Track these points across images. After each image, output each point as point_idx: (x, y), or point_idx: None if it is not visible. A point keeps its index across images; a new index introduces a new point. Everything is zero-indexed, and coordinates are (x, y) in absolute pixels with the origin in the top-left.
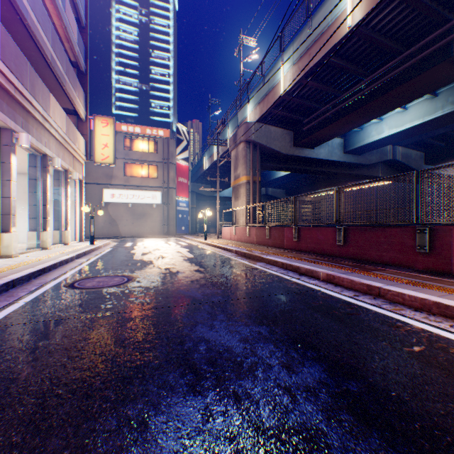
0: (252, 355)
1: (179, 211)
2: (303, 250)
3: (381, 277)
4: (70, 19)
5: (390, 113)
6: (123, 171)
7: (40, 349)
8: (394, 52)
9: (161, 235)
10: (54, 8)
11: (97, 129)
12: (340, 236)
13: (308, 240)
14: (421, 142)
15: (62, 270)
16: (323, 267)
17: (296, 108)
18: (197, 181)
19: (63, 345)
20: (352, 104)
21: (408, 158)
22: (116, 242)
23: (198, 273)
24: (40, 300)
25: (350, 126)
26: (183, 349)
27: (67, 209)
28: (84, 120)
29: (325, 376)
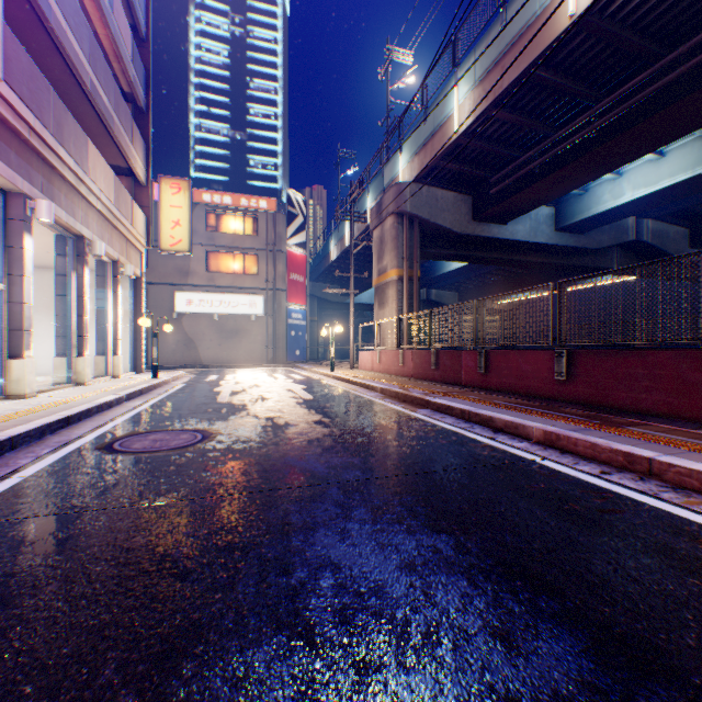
0: (427, 605)
1: (291, 326)
2: (495, 389)
3: (647, 439)
4: (121, 25)
5: (635, 164)
6: (206, 264)
7: (19, 578)
8: (648, 56)
9: (263, 364)
10: (96, 6)
11: (164, 198)
12: (560, 365)
13: (502, 372)
14: (685, 212)
15: (100, 420)
16: (536, 419)
17: (479, 159)
18: (319, 280)
19: (63, 570)
20: (574, 148)
21: (662, 238)
22: (194, 374)
23: (320, 427)
24: (49, 473)
25: (568, 185)
26: (288, 585)
27: (116, 323)
28: (144, 185)
29: (592, 666)
